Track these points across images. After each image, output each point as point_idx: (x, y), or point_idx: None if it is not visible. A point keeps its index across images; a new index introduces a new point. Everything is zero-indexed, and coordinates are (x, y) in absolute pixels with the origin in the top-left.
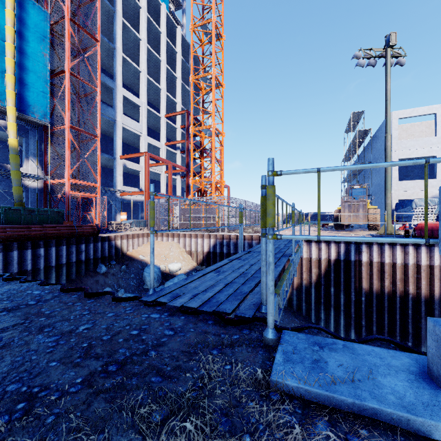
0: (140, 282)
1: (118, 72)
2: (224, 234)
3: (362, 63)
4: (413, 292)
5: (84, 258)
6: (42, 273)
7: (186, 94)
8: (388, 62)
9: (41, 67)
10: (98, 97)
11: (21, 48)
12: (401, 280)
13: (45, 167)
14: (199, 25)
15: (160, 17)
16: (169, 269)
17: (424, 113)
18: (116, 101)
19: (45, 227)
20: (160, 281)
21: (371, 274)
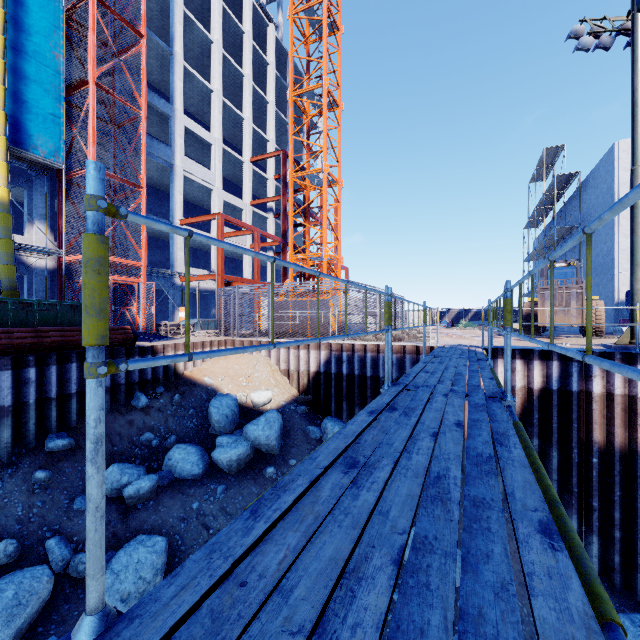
0: (203, 423)
1: (176, 91)
2: (343, 343)
3: (588, 43)
4: None
5: (109, 382)
6: (32, 411)
7: (282, 129)
8: (638, 37)
9: (50, 76)
10: (143, 125)
11: (16, 43)
12: None
13: (59, 236)
14: (302, 9)
15: (243, 9)
16: (253, 400)
17: None
18: (174, 135)
19: (39, 330)
20: (236, 421)
21: (611, 417)
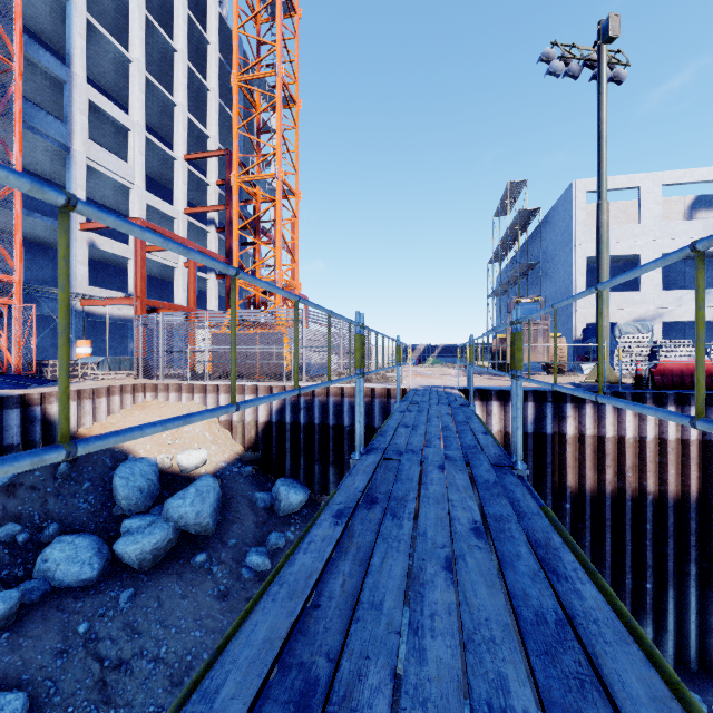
0: (104, 501)
1: (75, 49)
2: (300, 386)
3: (559, 68)
4: (653, 490)
5: None
6: None
7: (228, 126)
8: (603, 69)
9: None
10: (17, 83)
11: None
12: (633, 467)
13: None
14: None
15: None
16: (180, 464)
17: (623, 185)
18: (72, 109)
19: None
20: (155, 494)
21: (582, 459)
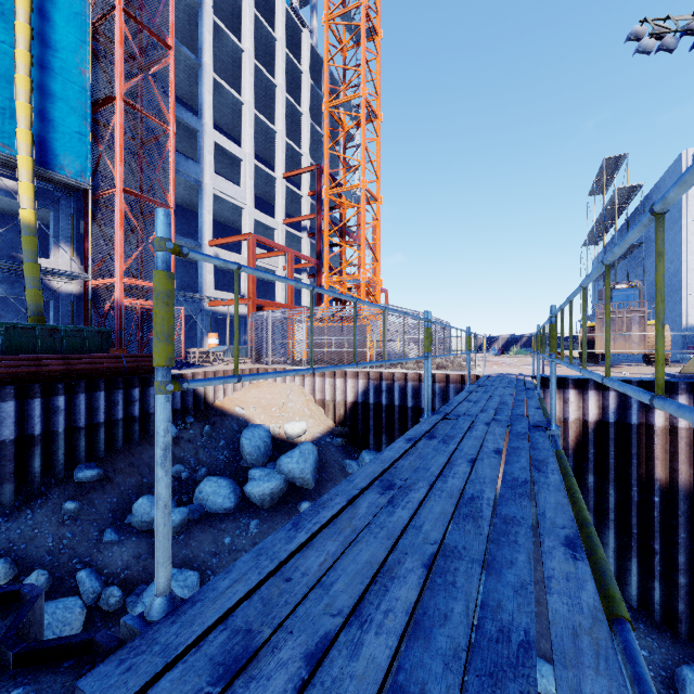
0: (234, 456)
1: (205, 104)
2: (382, 371)
3: (650, 46)
4: None
5: (138, 412)
6: (61, 440)
7: (317, 141)
8: None
9: (77, 92)
10: (171, 141)
11: (42, 60)
12: None
13: (85, 259)
14: (338, 14)
15: (275, 15)
16: (286, 432)
17: None
18: (203, 151)
19: (67, 358)
20: (269, 454)
21: (674, 452)
